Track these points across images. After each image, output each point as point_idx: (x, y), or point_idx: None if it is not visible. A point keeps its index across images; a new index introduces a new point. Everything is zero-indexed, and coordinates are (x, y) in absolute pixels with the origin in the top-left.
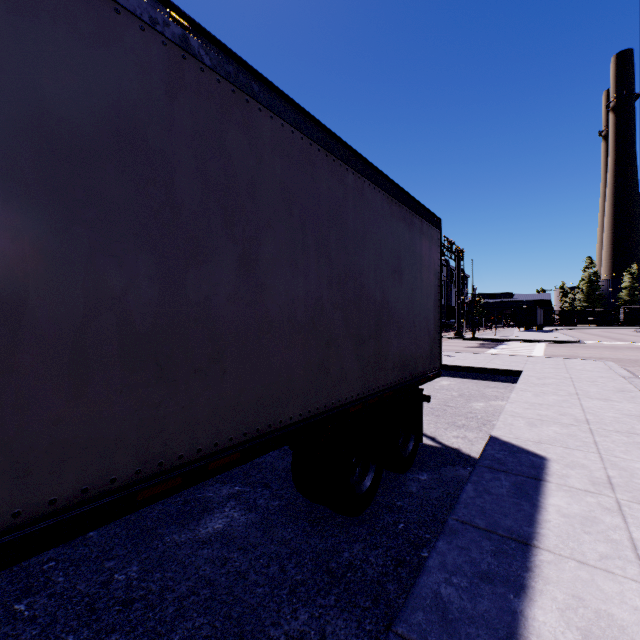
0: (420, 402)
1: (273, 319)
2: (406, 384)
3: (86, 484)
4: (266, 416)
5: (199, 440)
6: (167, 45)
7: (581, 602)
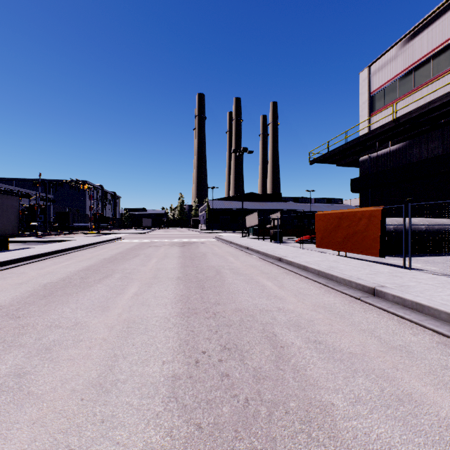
0: (8, 242)
1: None
2: None
3: None
4: None
5: None
6: None
7: (11, 252)
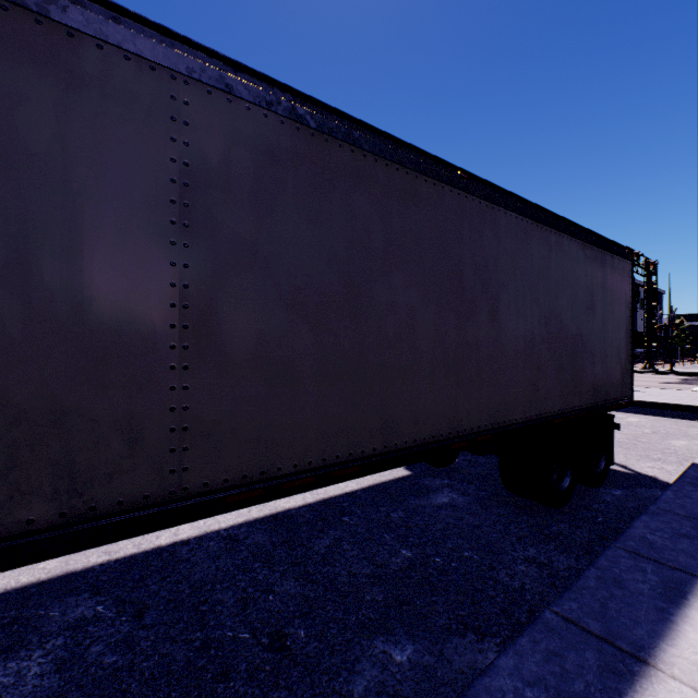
0: (610, 427)
1: (506, 350)
2: (598, 408)
3: (433, 434)
4: (502, 415)
5: (472, 422)
6: (459, 194)
7: None
